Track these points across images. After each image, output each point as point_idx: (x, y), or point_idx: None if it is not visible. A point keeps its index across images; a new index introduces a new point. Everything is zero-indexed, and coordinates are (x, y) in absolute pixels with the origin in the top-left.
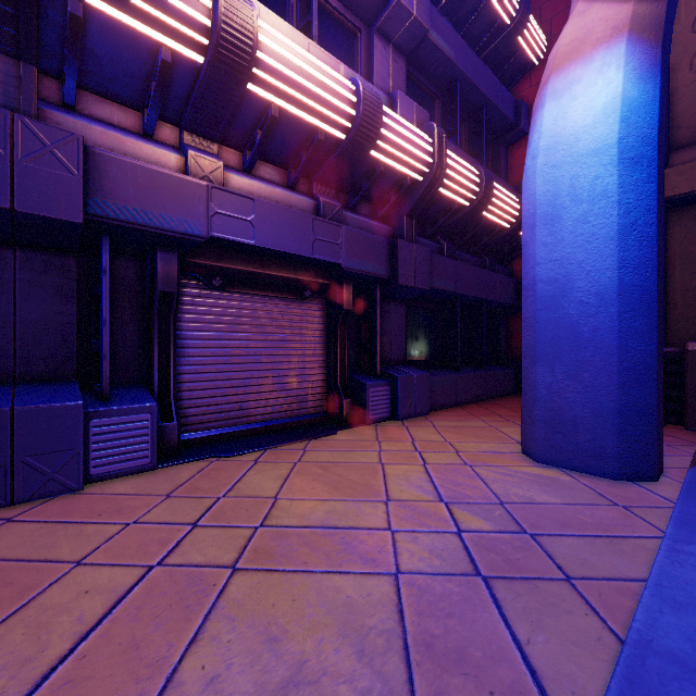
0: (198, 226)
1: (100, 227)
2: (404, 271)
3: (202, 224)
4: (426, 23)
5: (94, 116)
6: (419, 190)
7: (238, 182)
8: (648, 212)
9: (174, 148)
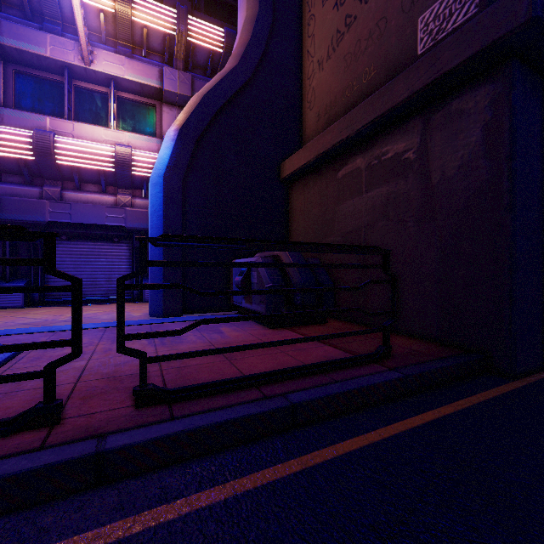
0: (43, 218)
1: (4, 222)
2: None
3: (45, 217)
4: (189, 94)
5: (9, 182)
6: None
7: (70, 196)
8: (160, 205)
9: (42, 187)
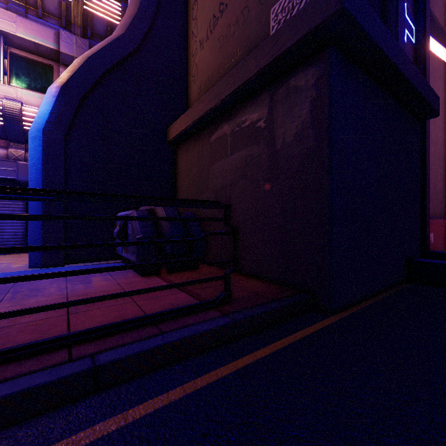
0: None
1: None
2: None
3: None
4: None
5: None
6: None
7: None
8: (39, 159)
9: None
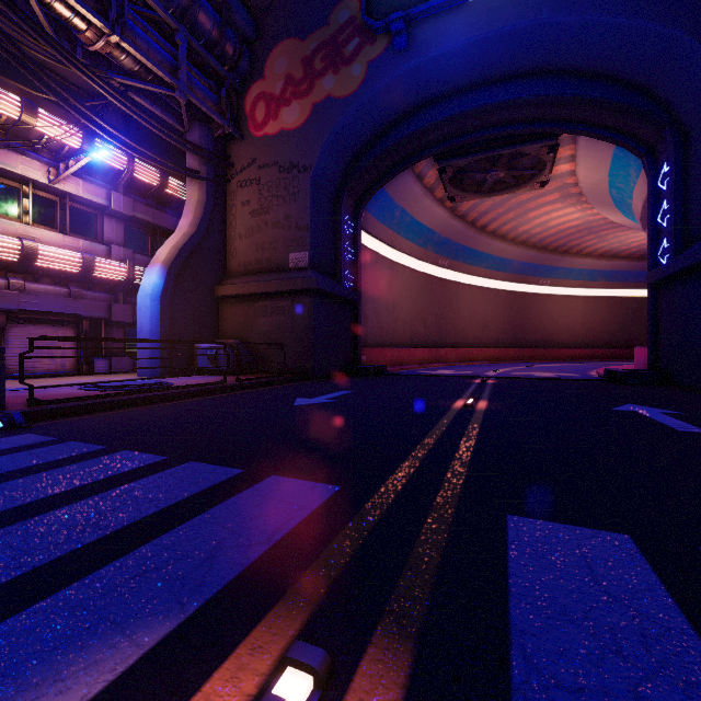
0: (15, 306)
1: None
2: (116, 315)
3: (17, 305)
4: (130, 213)
5: None
6: (123, 284)
7: (31, 287)
8: (158, 312)
9: (4, 278)
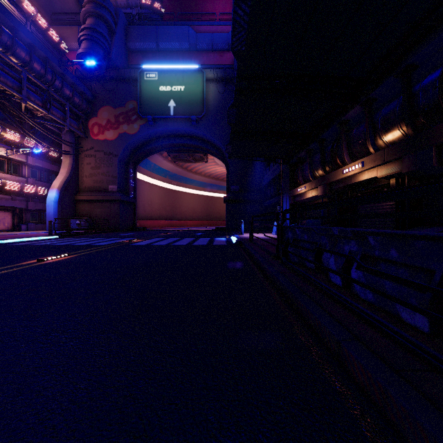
0: None
1: None
2: (29, 207)
3: None
4: (35, 164)
5: None
6: (33, 194)
7: None
8: (57, 207)
9: None
